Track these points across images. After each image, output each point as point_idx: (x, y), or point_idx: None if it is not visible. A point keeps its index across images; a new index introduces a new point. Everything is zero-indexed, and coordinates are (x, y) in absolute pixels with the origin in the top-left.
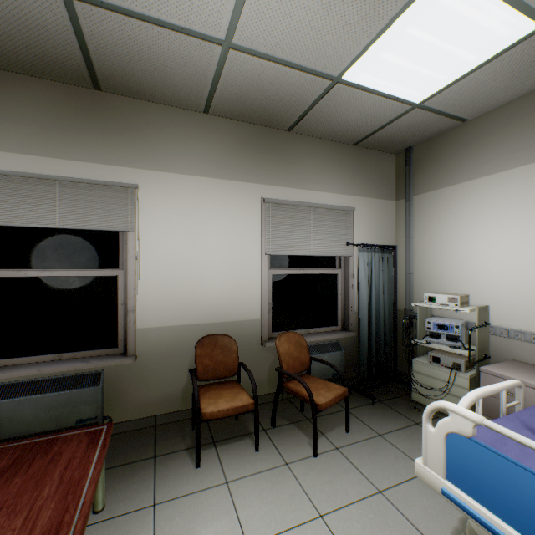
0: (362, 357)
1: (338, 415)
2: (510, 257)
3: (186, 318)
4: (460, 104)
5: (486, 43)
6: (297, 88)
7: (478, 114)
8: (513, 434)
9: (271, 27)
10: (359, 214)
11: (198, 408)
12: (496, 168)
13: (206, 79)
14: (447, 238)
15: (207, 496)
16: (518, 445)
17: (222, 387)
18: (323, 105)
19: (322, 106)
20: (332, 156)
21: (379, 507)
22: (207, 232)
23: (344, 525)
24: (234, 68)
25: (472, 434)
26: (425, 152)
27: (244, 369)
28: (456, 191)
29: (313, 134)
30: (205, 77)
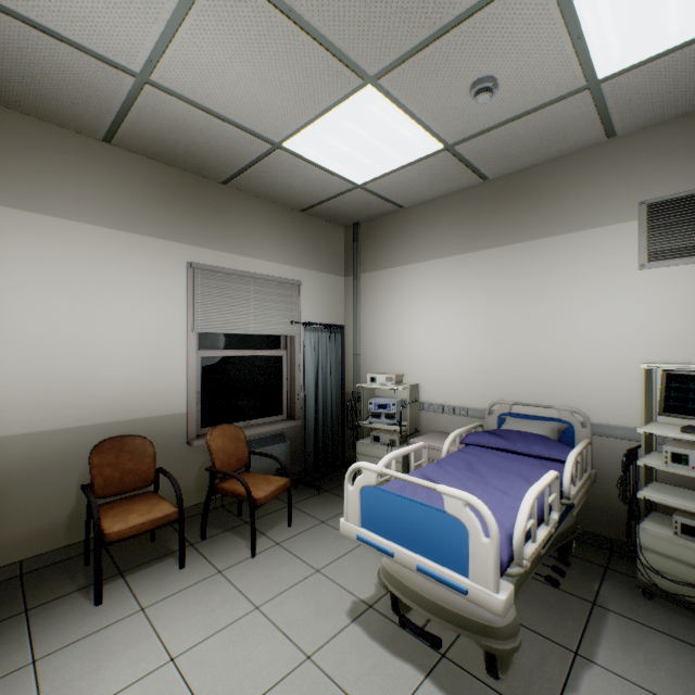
0: (309, 446)
1: (282, 512)
2: (434, 339)
3: (75, 417)
4: (396, 192)
5: (408, 149)
6: (233, 143)
7: (412, 204)
8: (398, 474)
9: (201, 78)
10: (307, 289)
11: (99, 529)
12: (425, 257)
13: (109, 106)
14: (389, 319)
15: (116, 630)
16: (413, 489)
17: (133, 501)
18: (265, 166)
19: (263, 167)
20: (276, 221)
21: (315, 584)
22: (109, 302)
23: (281, 608)
24: (152, 104)
25: (376, 482)
26: (371, 231)
27: (165, 475)
28: (396, 274)
29: (255, 192)
30: (108, 103)
